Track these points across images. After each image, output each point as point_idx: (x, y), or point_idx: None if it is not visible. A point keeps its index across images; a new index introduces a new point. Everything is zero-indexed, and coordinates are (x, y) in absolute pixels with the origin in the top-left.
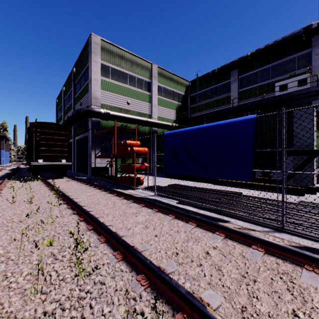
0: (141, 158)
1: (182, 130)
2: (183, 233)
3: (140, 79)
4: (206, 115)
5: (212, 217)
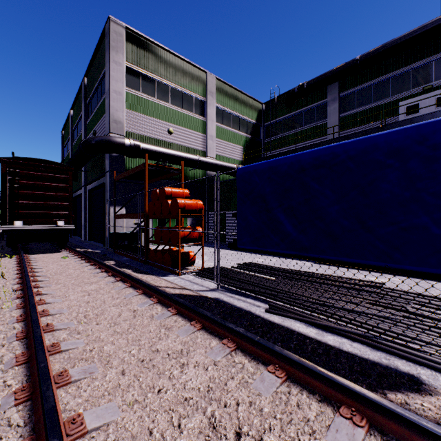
0: (191, 219)
1: (278, 160)
2: None
3: (188, 95)
4: (290, 152)
5: (369, 361)
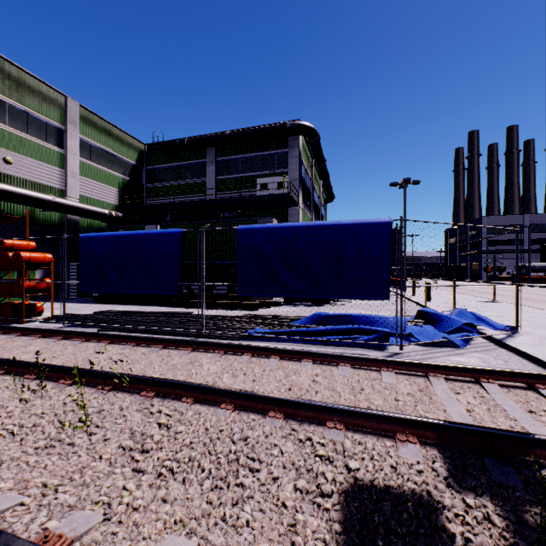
0: (42, 271)
1: (107, 234)
2: (91, 350)
3: (38, 118)
4: (169, 205)
5: None
